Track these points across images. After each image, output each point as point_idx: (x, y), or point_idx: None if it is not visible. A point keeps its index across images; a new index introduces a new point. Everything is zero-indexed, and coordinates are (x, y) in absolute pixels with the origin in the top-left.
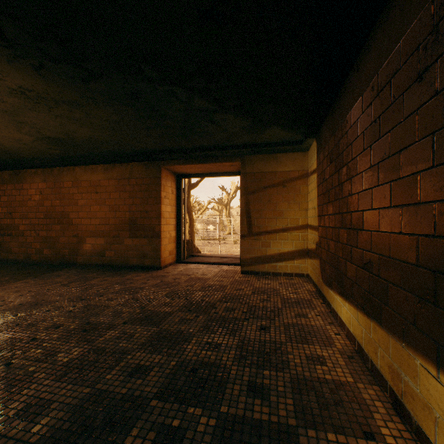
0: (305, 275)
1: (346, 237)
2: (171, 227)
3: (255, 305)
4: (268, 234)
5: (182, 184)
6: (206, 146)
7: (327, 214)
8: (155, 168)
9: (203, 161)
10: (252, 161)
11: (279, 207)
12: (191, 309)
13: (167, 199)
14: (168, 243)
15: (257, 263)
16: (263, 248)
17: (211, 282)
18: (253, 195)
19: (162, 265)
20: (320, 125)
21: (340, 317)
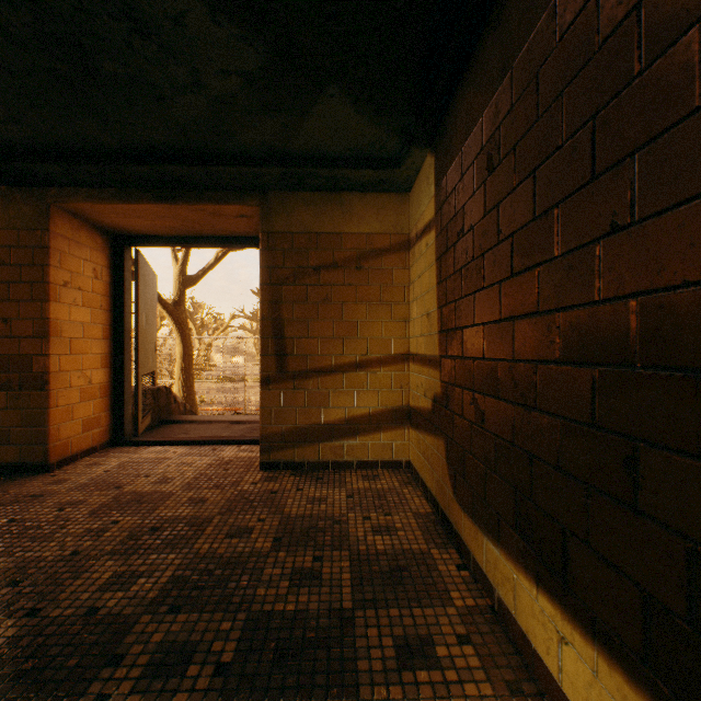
0: (404, 465)
1: (591, 398)
2: (90, 360)
3: (272, 611)
4: (325, 376)
5: (127, 260)
6: (162, 146)
7: (477, 323)
8: (32, 206)
9: (166, 198)
10: (287, 207)
11: (349, 315)
12: (0, 693)
13: (76, 290)
14: (82, 400)
15: (298, 442)
16: (312, 408)
17: (170, 510)
18: (290, 286)
19: (55, 459)
20: (451, 94)
21: (545, 665)
